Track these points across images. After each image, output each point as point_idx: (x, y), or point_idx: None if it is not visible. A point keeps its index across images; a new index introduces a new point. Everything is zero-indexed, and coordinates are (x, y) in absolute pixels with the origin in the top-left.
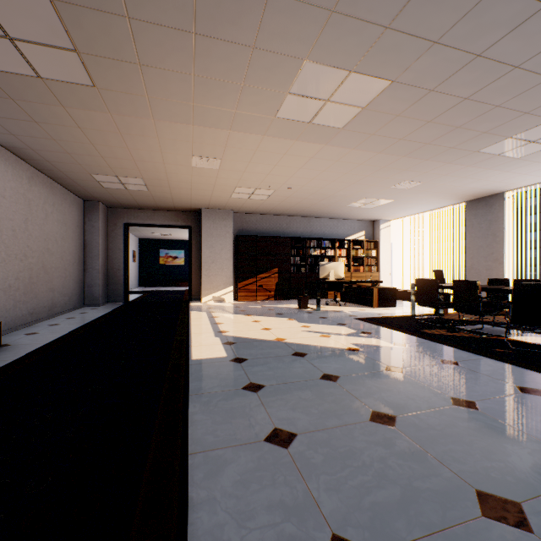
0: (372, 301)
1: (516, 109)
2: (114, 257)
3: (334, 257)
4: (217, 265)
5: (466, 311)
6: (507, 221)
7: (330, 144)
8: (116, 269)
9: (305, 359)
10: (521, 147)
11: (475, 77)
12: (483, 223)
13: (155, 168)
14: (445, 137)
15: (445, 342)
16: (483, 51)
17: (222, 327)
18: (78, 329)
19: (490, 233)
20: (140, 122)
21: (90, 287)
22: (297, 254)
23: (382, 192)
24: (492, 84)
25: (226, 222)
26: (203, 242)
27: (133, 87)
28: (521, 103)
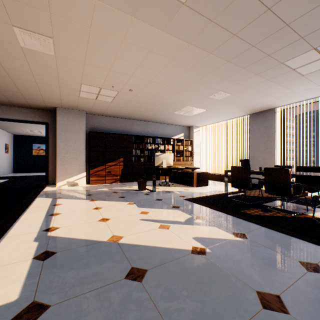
0: (191, 181)
1: None
2: None
3: (164, 150)
4: (71, 156)
5: (277, 193)
6: (276, 127)
7: (169, 32)
8: None
9: (144, 290)
10: (313, 63)
11: None
12: (261, 128)
13: None
14: (270, 38)
15: (275, 227)
16: None
17: (55, 221)
18: None
19: (266, 135)
20: None
21: None
22: (138, 147)
23: (201, 101)
24: None
25: (80, 120)
26: (57, 135)
27: None
28: None
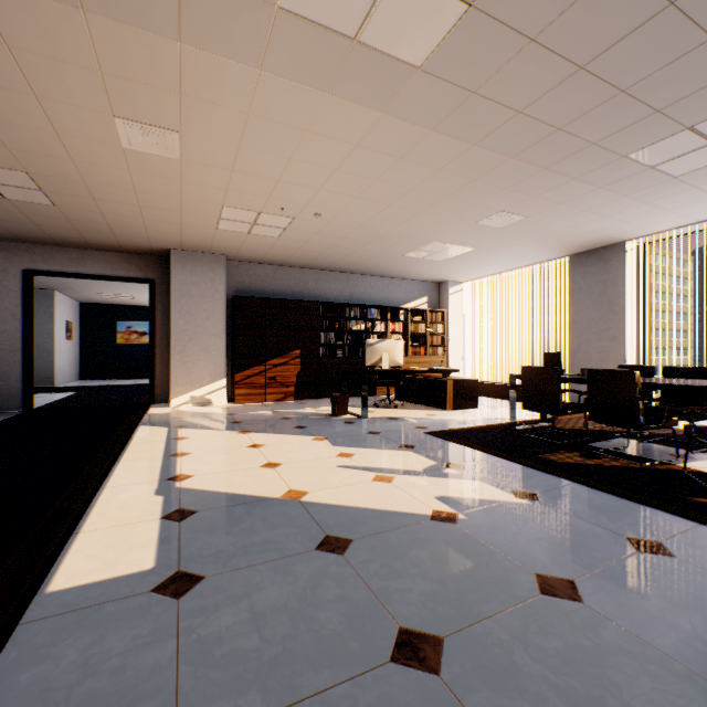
0: (443, 399)
1: None
2: (2, 329)
3: (385, 333)
4: (199, 345)
5: (612, 421)
6: (629, 282)
7: (393, 113)
8: (5, 350)
9: (348, 564)
10: (693, 153)
11: None
12: (594, 286)
13: (42, 146)
14: (592, 115)
15: (599, 485)
16: None
17: (183, 465)
18: None
19: (605, 300)
20: None
21: None
22: (331, 328)
23: (462, 232)
24: None
25: (215, 275)
26: (173, 305)
27: None
28: None
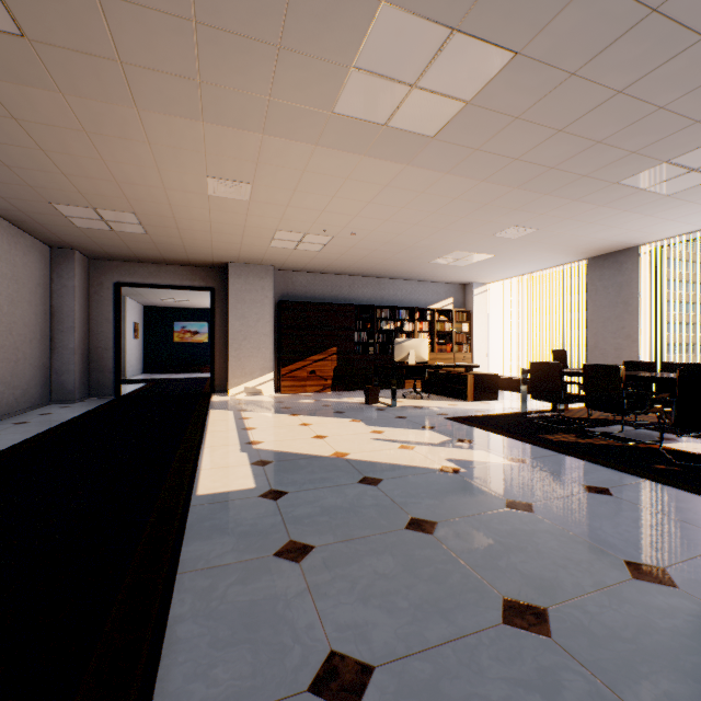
0: (465, 392)
1: (685, 114)
2: (99, 331)
3: (413, 332)
4: (251, 343)
5: (603, 408)
6: (643, 284)
7: (414, 165)
8: (102, 348)
9: (380, 490)
10: (677, 178)
11: (641, 52)
12: (610, 287)
13: (151, 196)
14: (577, 158)
15: (579, 455)
16: (662, 3)
17: (254, 435)
18: (24, 442)
19: (620, 301)
20: (116, 112)
21: (61, 375)
22: (364, 327)
23: (480, 242)
24: (662, 66)
25: (265, 283)
26: (231, 310)
27: (93, 41)
28: (694, 104)
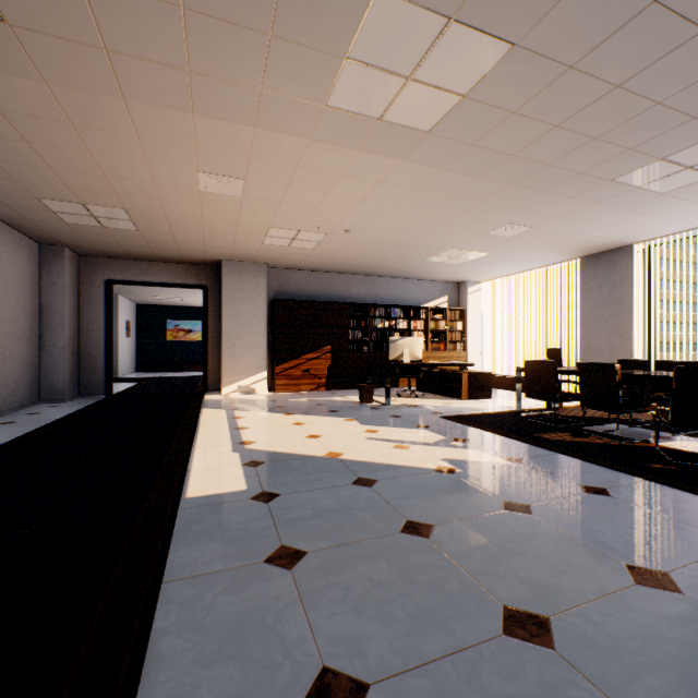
0: (459, 390)
1: (682, 110)
2: (90, 329)
3: (407, 331)
4: (245, 342)
5: (598, 406)
6: (636, 283)
7: (409, 160)
8: (92, 346)
9: (374, 492)
10: (672, 176)
11: (640, 45)
12: (604, 286)
13: (142, 192)
14: (574, 154)
15: (576, 454)
16: None
17: (246, 435)
18: (9, 442)
19: (614, 299)
20: (103, 103)
21: (50, 374)
22: (358, 326)
23: (475, 240)
24: (661, 60)
25: (258, 281)
26: (224, 308)
27: (77, 27)
28: (692, 100)
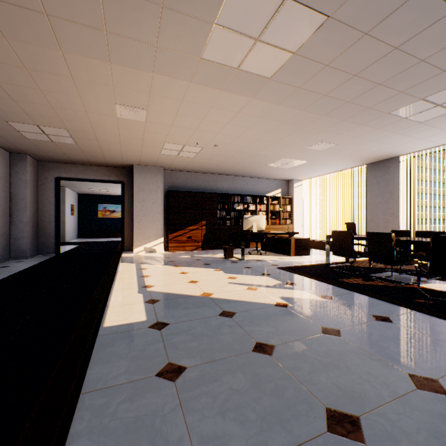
0: (289, 250)
1: (437, 66)
2: (45, 210)
3: (255, 211)
4: (149, 218)
5: (380, 261)
6: (402, 180)
7: (257, 98)
8: (46, 221)
9: (234, 321)
10: (428, 111)
11: (412, 19)
12: (381, 183)
13: (77, 117)
14: (365, 95)
15: (367, 293)
16: None
17: (148, 281)
18: None
19: (387, 191)
20: (47, 53)
21: (17, 240)
22: (223, 208)
23: (299, 152)
24: (426, 30)
25: (158, 178)
26: (135, 196)
27: None
28: (444, 58)
